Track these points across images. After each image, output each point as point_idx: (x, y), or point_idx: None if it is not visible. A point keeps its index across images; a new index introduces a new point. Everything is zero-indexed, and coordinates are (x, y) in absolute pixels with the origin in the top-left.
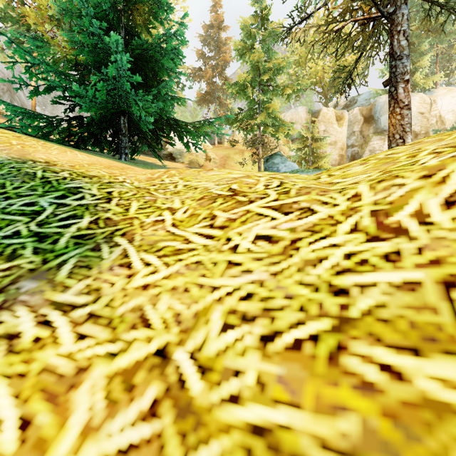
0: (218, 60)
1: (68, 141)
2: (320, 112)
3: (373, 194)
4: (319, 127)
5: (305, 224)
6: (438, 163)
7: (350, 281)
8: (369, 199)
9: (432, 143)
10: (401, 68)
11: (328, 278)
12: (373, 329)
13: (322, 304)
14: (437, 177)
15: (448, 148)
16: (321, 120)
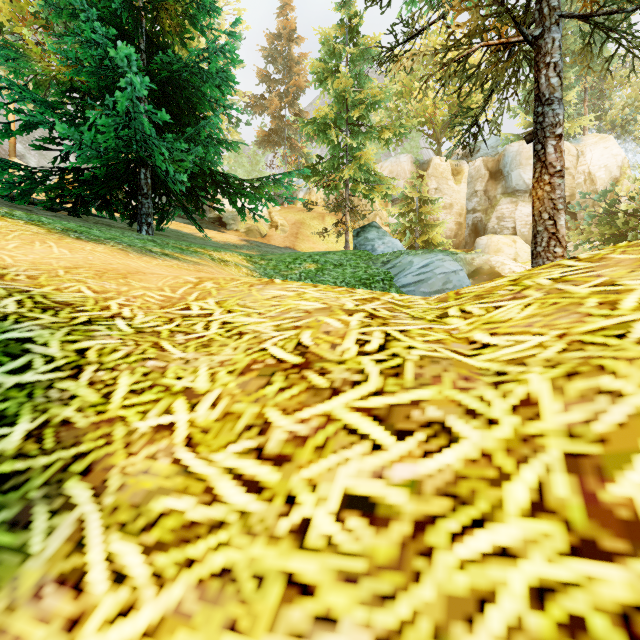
0: (288, 84)
1: (58, 203)
2: (430, 162)
3: (563, 408)
4: (429, 184)
5: (438, 473)
6: None
7: None
8: (556, 417)
9: (631, 271)
10: (551, 118)
11: None
12: None
13: None
14: None
15: None
16: (432, 173)
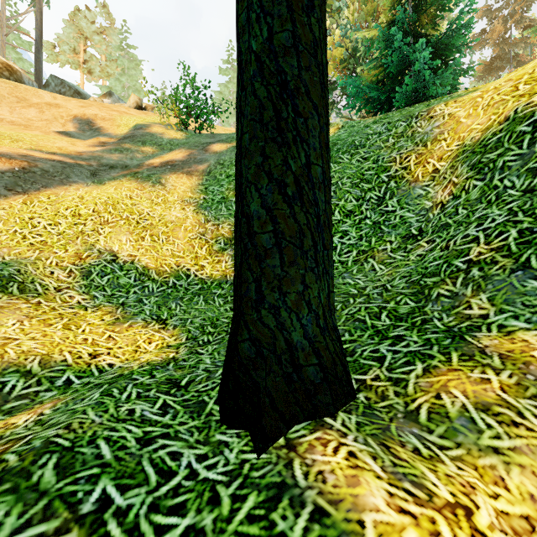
0: (514, 4)
1: None
2: None
3: None
4: None
5: None
6: None
7: None
8: None
9: None
10: None
11: None
12: None
13: None
14: None
15: None
16: None
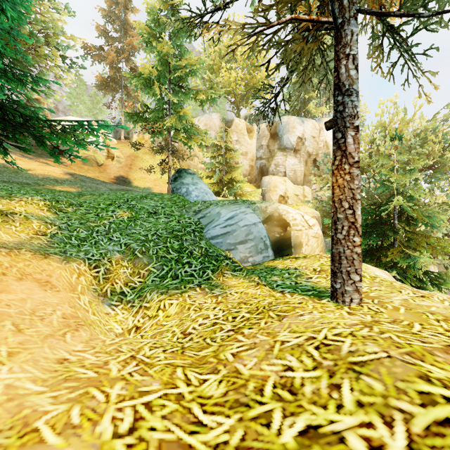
0: (124, 43)
1: None
2: (233, 122)
3: None
4: (232, 137)
5: None
6: None
7: None
8: None
9: None
10: (350, 108)
11: None
12: None
13: None
14: None
15: None
16: (234, 129)
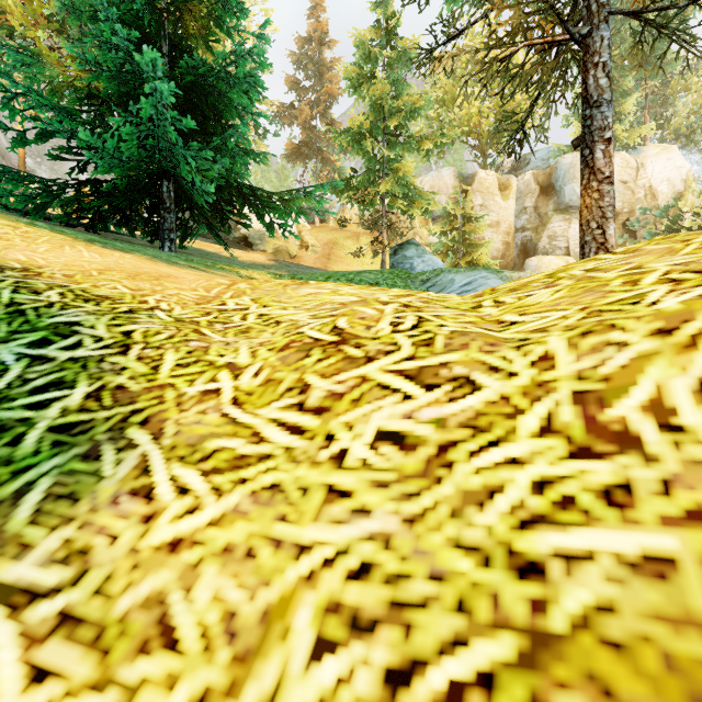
0: (320, 92)
1: (75, 218)
2: (475, 177)
3: (575, 359)
4: (474, 200)
5: (461, 412)
6: (681, 307)
7: (545, 545)
8: (568, 367)
9: (659, 257)
10: (599, 121)
11: (507, 536)
12: (596, 665)
13: (498, 597)
14: (681, 335)
15: (691, 274)
16: (477, 188)
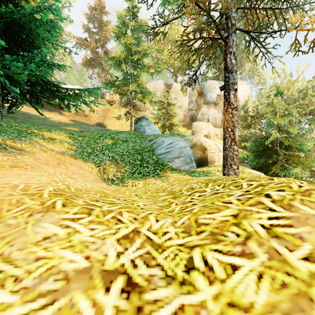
0: (100, 35)
1: None
2: (172, 85)
3: None
4: (172, 95)
5: None
6: None
7: None
8: None
9: None
10: (232, 80)
11: None
12: None
13: None
14: None
15: None
16: (173, 90)
